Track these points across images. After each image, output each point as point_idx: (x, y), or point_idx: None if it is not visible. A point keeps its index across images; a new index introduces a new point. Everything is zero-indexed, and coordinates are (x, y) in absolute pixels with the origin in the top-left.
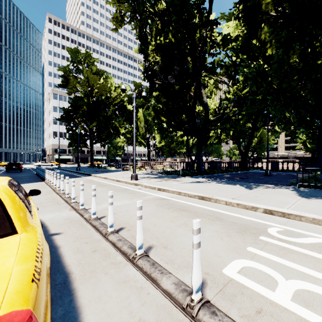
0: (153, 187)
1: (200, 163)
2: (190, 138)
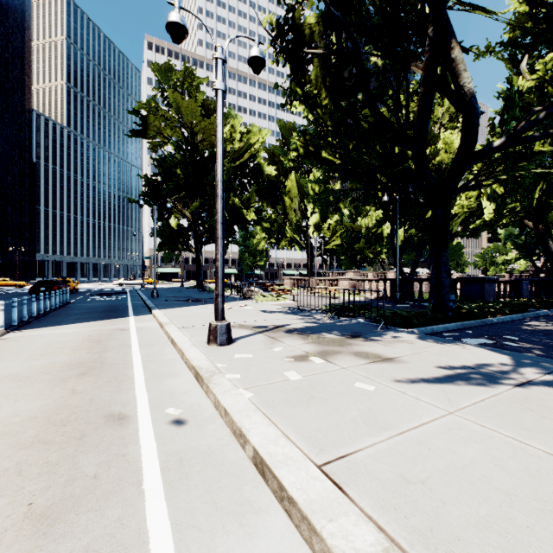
0: (236, 430)
1: (443, 285)
2: (399, 227)
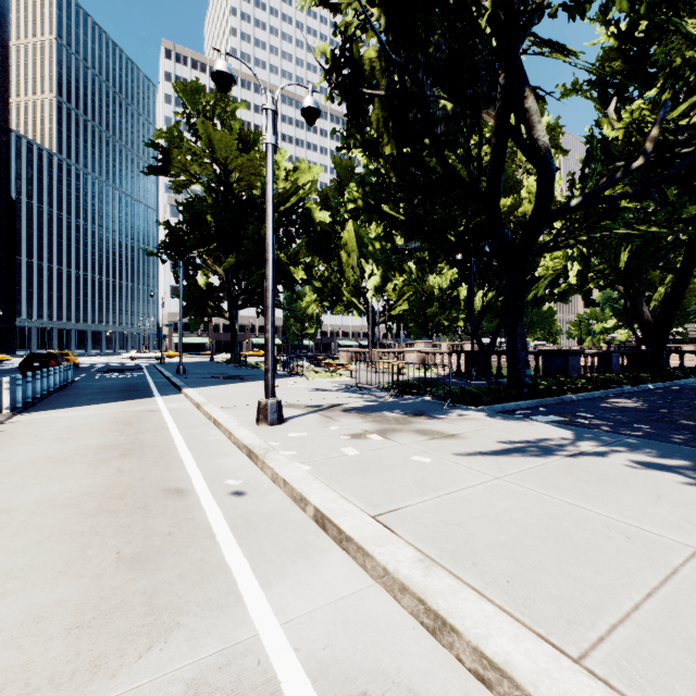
0: (296, 496)
1: (518, 358)
2: (478, 289)
